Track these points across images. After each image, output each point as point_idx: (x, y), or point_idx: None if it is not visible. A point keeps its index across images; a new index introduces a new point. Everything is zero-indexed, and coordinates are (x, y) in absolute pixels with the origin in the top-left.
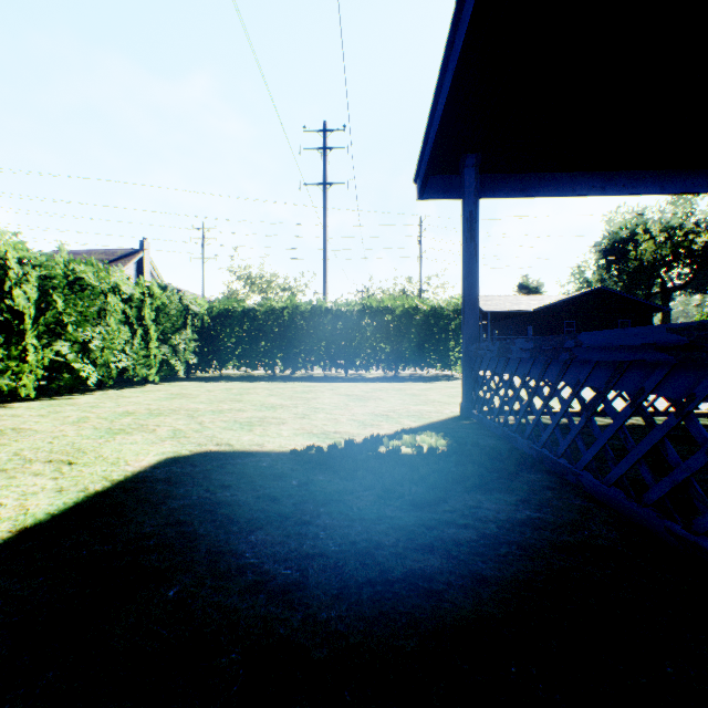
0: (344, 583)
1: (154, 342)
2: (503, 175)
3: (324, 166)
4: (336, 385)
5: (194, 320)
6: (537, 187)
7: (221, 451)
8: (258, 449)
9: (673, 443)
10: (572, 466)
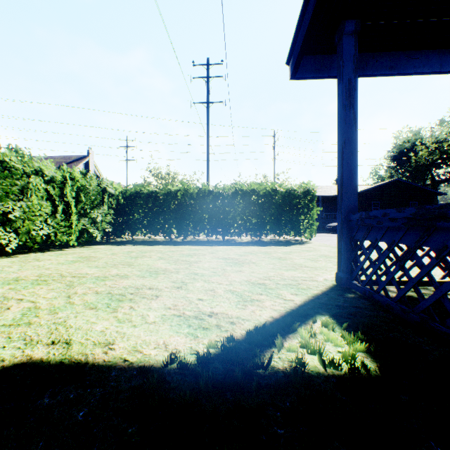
0: None
1: (74, 215)
2: (373, 53)
3: (208, 90)
4: (216, 248)
5: (110, 199)
6: (405, 64)
7: (41, 364)
8: (97, 358)
9: None
10: None
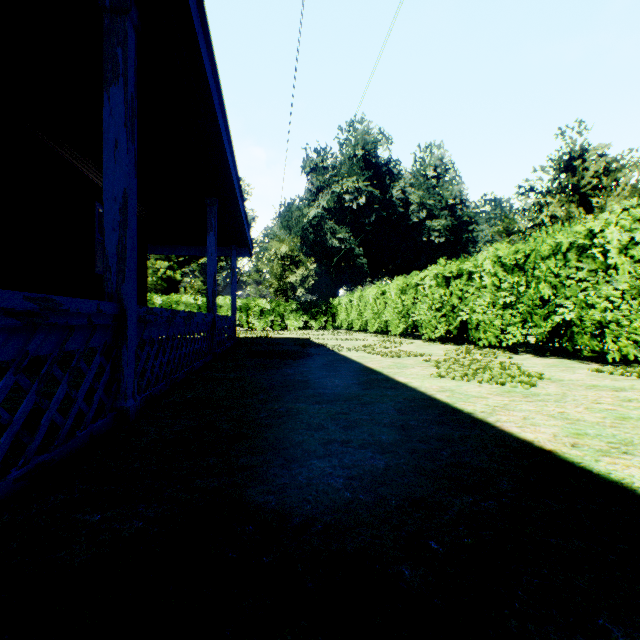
0: (300, 446)
1: None
2: None
3: None
4: None
5: None
6: None
7: None
8: None
9: None
10: None
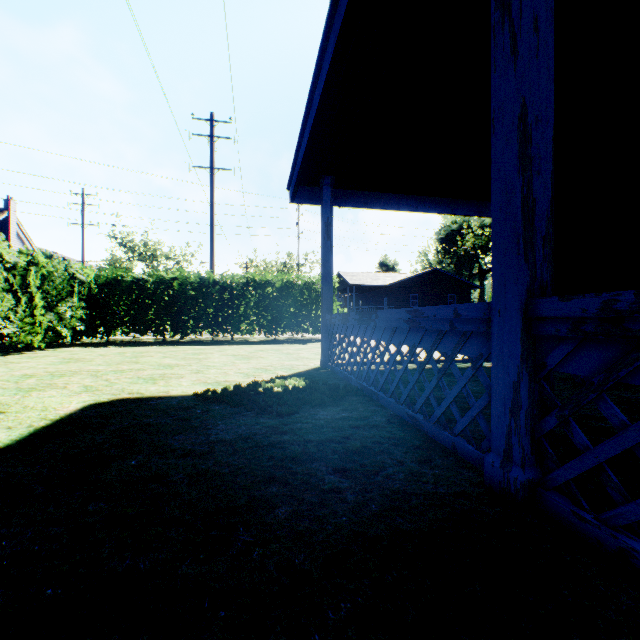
0: (236, 449)
1: (39, 309)
2: (352, 191)
3: (212, 152)
4: (224, 348)
5: (81, 288)
6: (375, 202)
7: (135, 398)
8: (165, 395)
9: (444, 377)
10: (376, 390)
